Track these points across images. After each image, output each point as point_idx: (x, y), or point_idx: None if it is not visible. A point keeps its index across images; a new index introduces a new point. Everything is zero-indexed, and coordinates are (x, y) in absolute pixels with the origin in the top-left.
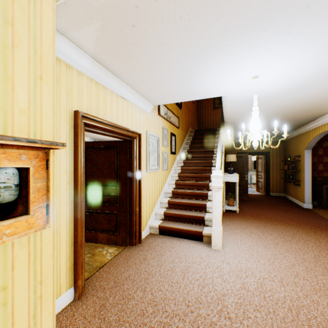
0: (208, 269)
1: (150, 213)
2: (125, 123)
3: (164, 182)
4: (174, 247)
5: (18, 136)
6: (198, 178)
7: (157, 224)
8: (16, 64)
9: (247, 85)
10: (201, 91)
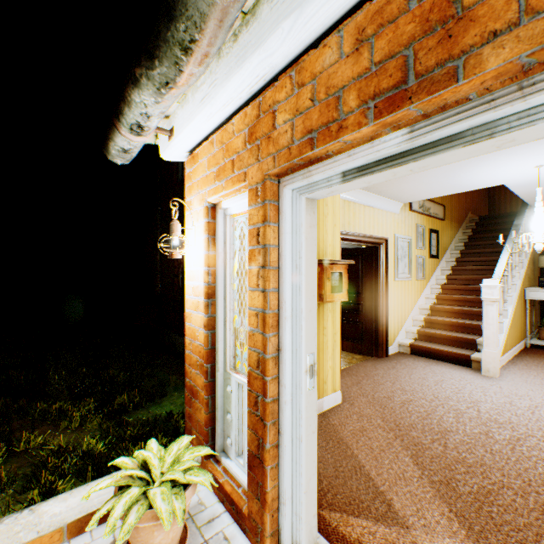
0: (468, 385)
1: (398, 329)
2: (371, 230)
3: (418, 294)
4: (428, 366)
5: (328, 257)
6: (474, 291)
7: (407, 342)
8: (328, 223)
9: (532, 173)
10: (465, 186)
